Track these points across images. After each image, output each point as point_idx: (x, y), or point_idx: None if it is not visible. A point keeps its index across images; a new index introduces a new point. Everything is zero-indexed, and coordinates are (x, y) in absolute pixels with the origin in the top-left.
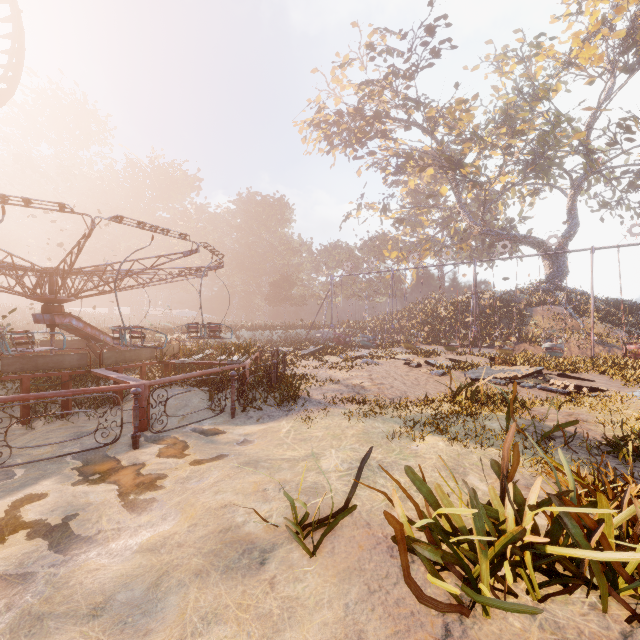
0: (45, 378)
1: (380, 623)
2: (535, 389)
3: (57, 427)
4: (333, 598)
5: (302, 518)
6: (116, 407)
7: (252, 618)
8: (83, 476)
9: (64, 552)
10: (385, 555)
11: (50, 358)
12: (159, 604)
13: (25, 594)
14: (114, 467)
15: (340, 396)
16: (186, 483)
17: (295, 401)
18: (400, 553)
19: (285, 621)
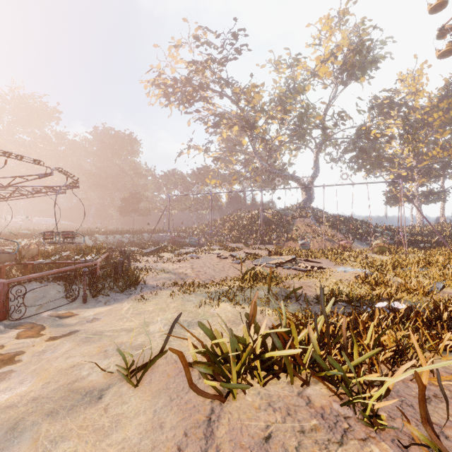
0: None
1: (174, 416)
2: (290, 269)
3: None
4: (147, 408)
5: (130, 364)
6: None
7: (90, 432)
8: None
9: None
10: (183, 378)
11: None
12: (16, 440)
13: None
14: None
15: (169, 281)
16: (42, 355)
17: (135, 287)
18: (185, 371)
19: (113, 429)
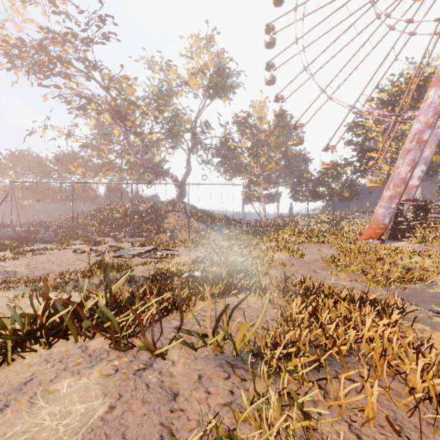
0: None
1: None
2: (147, 258)
3: None
4: None
5: None
6: None
7: None
8: None
9: None
10: None
11: None
12: None
13: None
14: None
15: None
16: None
17: None
18: None
19: None
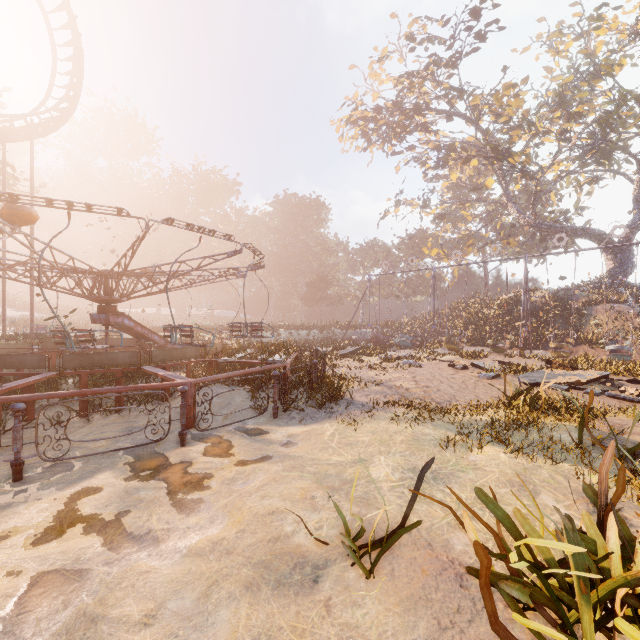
0: (101, 374)
1: None
2: (603, 396)
3: (111, 421)
4: (398, 631)
5: (357, 533)
6: (164, 403)
7: None
8: (134, 471)
9: (117, 550)
10: (453, 584)
11: (105, 355)
12: (210, 617)
13: (81, 592)
14: (163, 464)
15: (384, 399)
16: (232, 484)
17: (337, 403)
18: (485, 592)
19: None
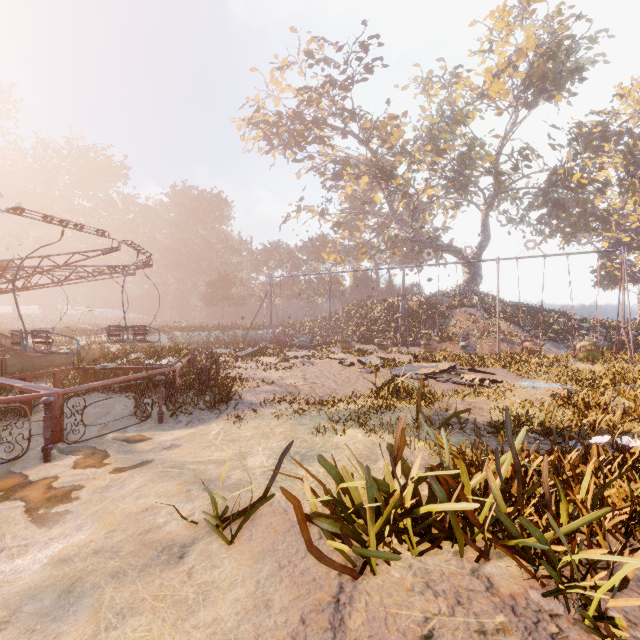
0: None
1: (286, 591)
2: (448, 383)
3: None
4: (246, 577)
5: (222, 512)
6: (23, 419)
7: (168, 606)
8: None
9: None
10: (297, 535)
11: None
12: (71, 608)
13: None
14: (20, 483)
15: (273, 396)
16: (105, 492)
17: (227, 403)
18: (301, 528)
19: (200, 603)
